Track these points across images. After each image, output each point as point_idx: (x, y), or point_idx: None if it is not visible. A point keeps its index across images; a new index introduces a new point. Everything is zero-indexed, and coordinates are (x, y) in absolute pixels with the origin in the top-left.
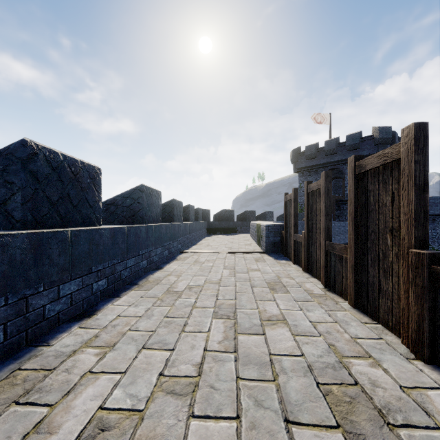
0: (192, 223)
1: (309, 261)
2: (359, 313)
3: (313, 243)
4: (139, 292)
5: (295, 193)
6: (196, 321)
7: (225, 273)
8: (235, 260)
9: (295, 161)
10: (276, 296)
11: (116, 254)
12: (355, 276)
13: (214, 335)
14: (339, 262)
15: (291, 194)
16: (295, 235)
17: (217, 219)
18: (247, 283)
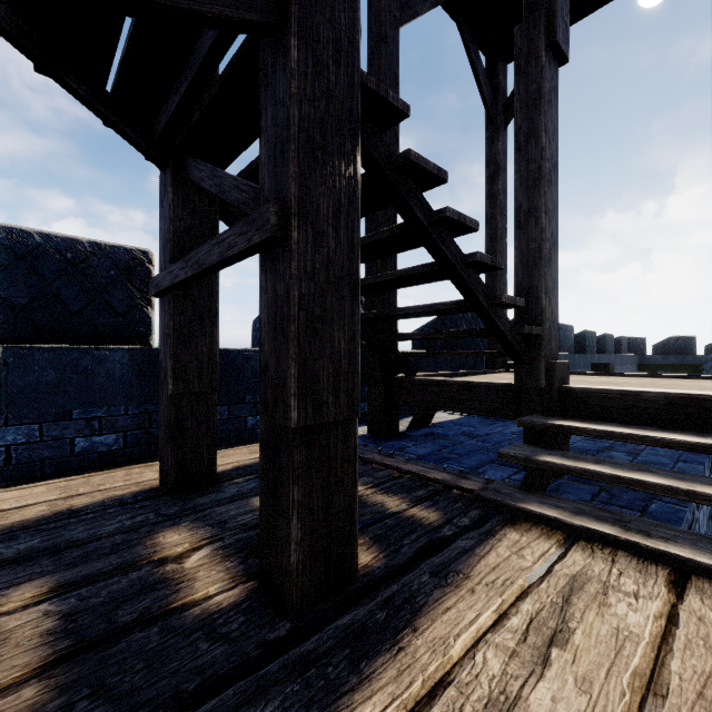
0: (608, 355)
1: None
2: None
3: None
4: None
5: None
6: None
7: None
8: None
9: None
10: None
11: None
12: None
13: None
14: None
15: None
16: None
17: (660, 352)
18: None
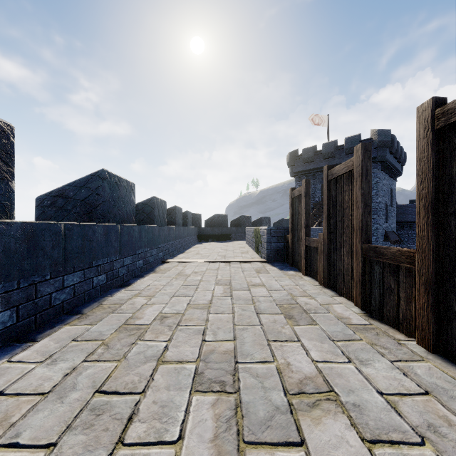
0: (178, 228)
1: (329, 272)
2: (447, 365)
3: (338, 247)
4: (76, 328)
5: (306, 185)
6: (159, 400)
7: (217, 290)
8: (230, 271)
9: (292, 165)
10: (297, 330)
11: (39, 266)
12: (434, 299)
13: (190, 451)
14: (390, 275)
15: (301, 187)
16: (308, 239)
17: (209, 225)
18: (249, 307)
